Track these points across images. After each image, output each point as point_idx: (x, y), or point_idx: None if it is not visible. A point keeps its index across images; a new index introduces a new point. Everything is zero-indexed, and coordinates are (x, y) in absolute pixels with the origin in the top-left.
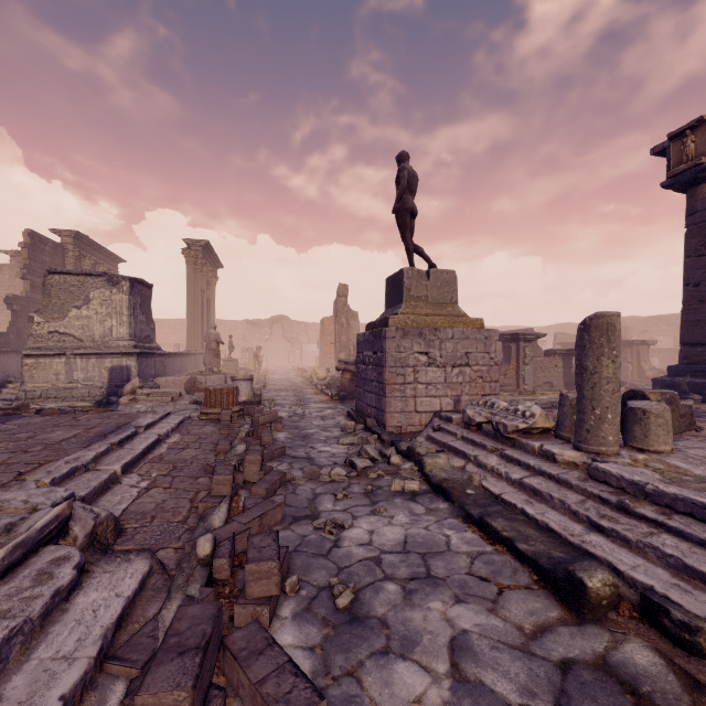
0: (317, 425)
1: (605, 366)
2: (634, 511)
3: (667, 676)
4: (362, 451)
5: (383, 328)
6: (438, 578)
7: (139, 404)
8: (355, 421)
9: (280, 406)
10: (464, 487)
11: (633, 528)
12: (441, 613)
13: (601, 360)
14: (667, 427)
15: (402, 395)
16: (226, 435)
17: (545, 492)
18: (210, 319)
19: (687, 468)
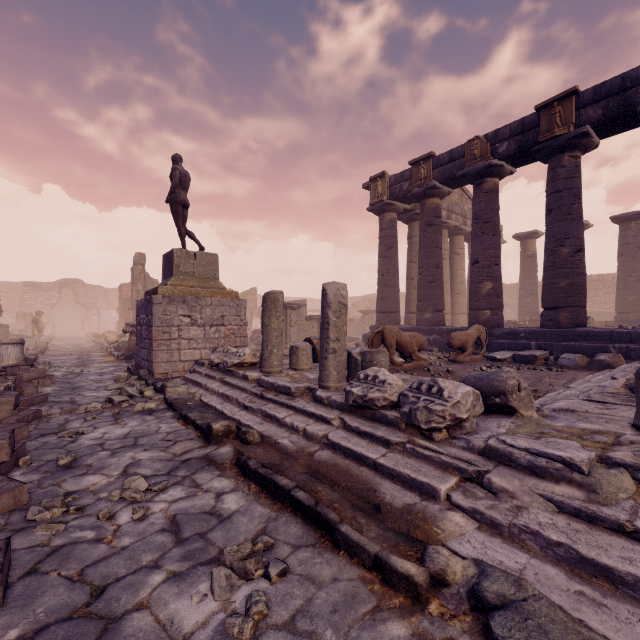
0: (92, 379)
1: (273, 322)
2: (265, 396)
3: (230, 453)
4: (122, 391)
5: (152, 295)
6: (140, 445)
7: None
8: (132, 374)
9: (57, 368)
10: (188, 401)
11: (259, 404)
12: (131, 456)
13: (271, 318)
14: (308, 355)
15: (168, 348)
16: None
17: (231, 396)
18: None
19: (309, 375)
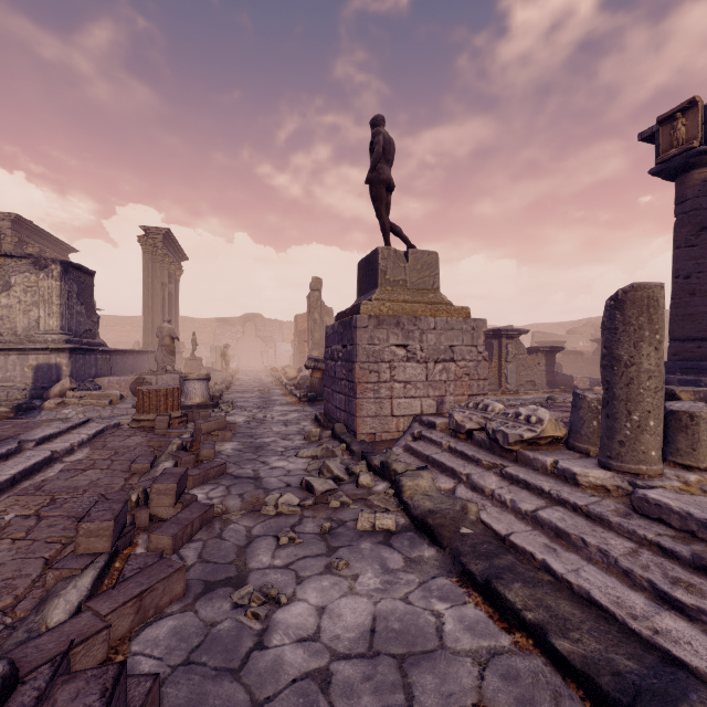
0: (276, 432)
1: (645, 355)
2: None
3: None
4: (323, 468)
5: (353, 316)
6: None
7: (68, 408)
8: (323, 427)
9: (239, 409)
10: (458, 523)
11: None
12: None
13: (640, 347)
14: None
15: (375, 396)
16: (156, 448)
17: (574, 535)
18: (173, 315)
19: None
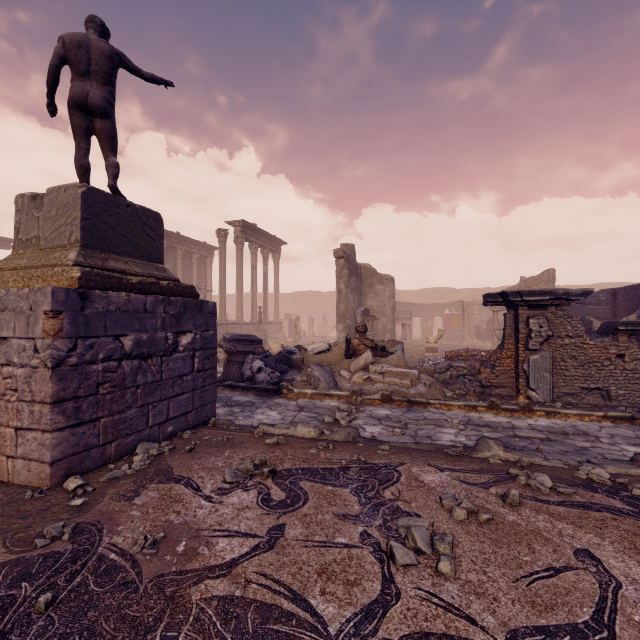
0: None
1: None
2: None
3: None
4: None
5: None
6: None
7: None
8: None
9: None
10: None
11: None
12: None
13: None
14: None
15: None
16: None
17: None
18: (266, 291)
19: None
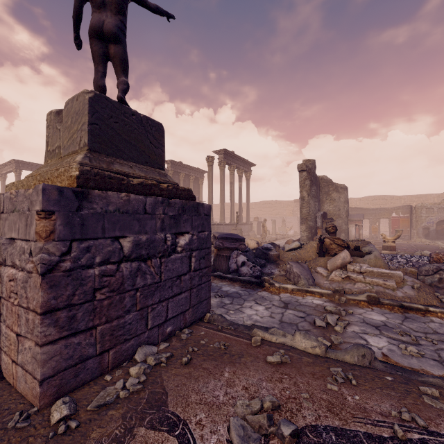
0: None
1: None
2: None
3: None
4: None
5: None
6: None
7: None
8: None
9: None
10: None
11: None
12: None
13: None
14: None
15: None
16: None
17: None
18: (241, 201)
19: None
